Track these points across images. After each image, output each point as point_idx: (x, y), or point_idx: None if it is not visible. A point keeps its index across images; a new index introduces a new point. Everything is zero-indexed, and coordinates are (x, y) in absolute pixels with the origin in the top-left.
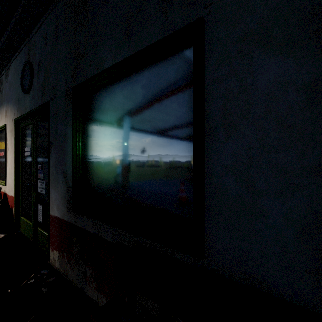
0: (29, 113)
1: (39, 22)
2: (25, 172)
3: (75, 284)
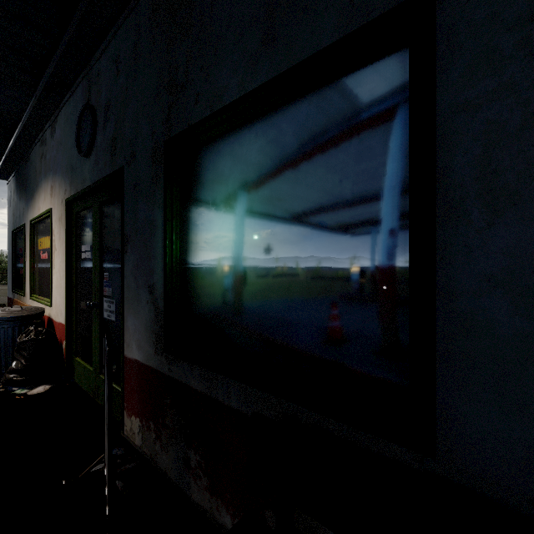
0: (90, 189)
1: (107, 38)
2: (82, 285)
3: (169, 477)
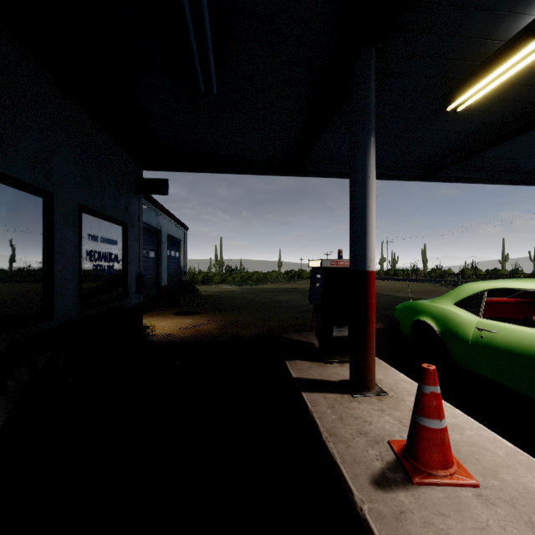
0: None
1: None
2: None
3: None
